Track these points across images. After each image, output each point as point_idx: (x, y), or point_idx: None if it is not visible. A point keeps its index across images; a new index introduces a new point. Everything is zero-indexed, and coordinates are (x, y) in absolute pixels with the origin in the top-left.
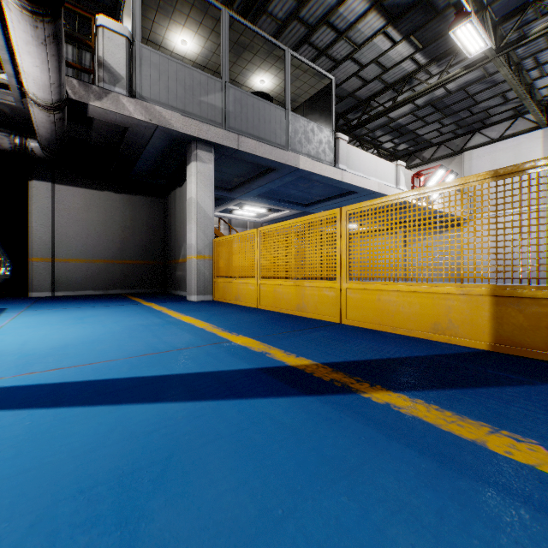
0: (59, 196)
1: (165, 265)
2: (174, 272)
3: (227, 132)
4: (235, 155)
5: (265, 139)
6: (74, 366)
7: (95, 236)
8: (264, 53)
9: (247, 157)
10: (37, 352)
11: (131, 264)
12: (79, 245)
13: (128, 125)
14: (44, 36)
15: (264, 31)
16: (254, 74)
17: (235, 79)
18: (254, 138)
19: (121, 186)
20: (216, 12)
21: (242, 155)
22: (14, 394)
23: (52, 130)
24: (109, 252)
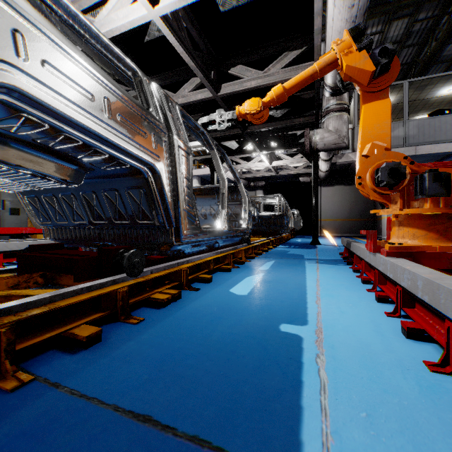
0: (322, 192)
1: (374, 221)
2: (378, 225)
3: (407, 148)
4: (415, 156)
5: (439, 141)
6: (338, 245)
7: (337, 208)
8: (442, 80)
9: (424, 155)
10: (329, 243)
11: (354, 221)
12: (330, 213)
13: (352, 162)
14: (328, 162)
15: (451, 49)
16: (439, 90)
17: (423, 98)
18: (429, 143)
19: (349, 181)
20: (399, 84)
21: (420, 155)
22: (331, 245)
23: (324, 175)
24: (343, 215)
